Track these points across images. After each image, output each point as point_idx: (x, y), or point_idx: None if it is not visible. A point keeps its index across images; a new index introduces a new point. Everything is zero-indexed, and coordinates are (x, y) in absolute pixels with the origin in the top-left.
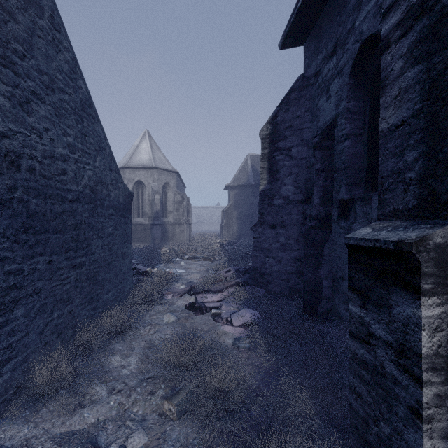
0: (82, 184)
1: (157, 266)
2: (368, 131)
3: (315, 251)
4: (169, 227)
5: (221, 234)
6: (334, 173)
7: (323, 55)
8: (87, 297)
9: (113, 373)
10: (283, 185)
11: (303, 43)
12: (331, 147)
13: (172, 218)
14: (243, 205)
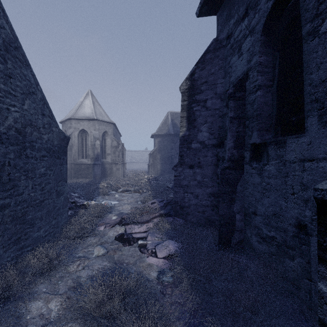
0: (5, 125)
1: (96, 198)
2: (278, 82)
3: (229, 189)
4: (107, 166)
5: (148, 171)
6: (246, 120)
7: (235, 19)
8: (12, 238)
9: (28, 326)
10: (199, 131)
11: (216, 12)
12: (243, 97)
13: (110, 159)
14: (165, 149)
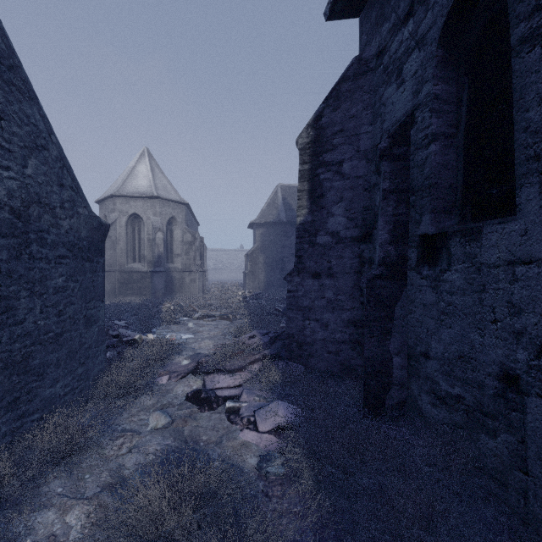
0: None
1: (155, 329)
2: (466, 129)
3: (381, 313)
4: (175, 275)
5: (244, 284)
6: (411, 195)
7: (392, 23)
8: (5, 400)
9: None
10: (330, 215)
11: (359, 12)
12: (406, 156)
13: (180, 263)
14: (272, 247)
